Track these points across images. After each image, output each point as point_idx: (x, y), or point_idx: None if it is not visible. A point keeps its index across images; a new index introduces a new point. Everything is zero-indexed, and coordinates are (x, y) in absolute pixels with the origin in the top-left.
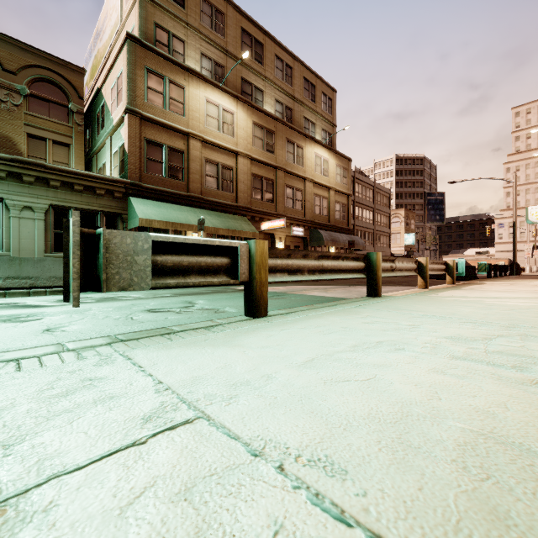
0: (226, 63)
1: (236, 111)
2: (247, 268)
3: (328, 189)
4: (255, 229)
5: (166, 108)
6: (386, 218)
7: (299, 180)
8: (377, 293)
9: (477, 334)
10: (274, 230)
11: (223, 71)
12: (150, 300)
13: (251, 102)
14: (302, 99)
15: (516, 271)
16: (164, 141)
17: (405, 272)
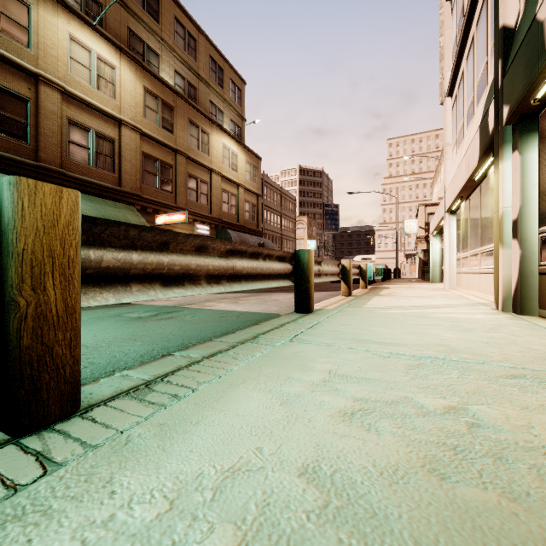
0: (105, 1)
1: (119, 66)
2: None
3: (237, 186)
4: (148, 222)
5: None
6: (292, 223)
7: (205, 170)
8: (310, 308)
9: None
10: (173, 226)
11: (100, 10)
12: None
13: (142, 61)
14: (208, 80)
15: (398, 274)
16: None
17: (330, 277)
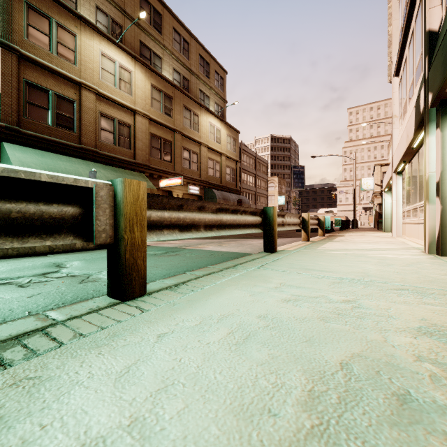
0: (124, 23)
1: (134, 70)
2: (110, 223)
3: (220, 155)
4: (154, 185)
5: (52, 52)
6: (264, 183)
7: (195, 144)
8: (274, 249)
9: (443, 316)
10: (172, 188)
11: (120, 30)
12: (3, 264)
13: (150, 65)
14: (198, 73)
15: (356, 225)
16: (50, 87)
17: (292, 227)
